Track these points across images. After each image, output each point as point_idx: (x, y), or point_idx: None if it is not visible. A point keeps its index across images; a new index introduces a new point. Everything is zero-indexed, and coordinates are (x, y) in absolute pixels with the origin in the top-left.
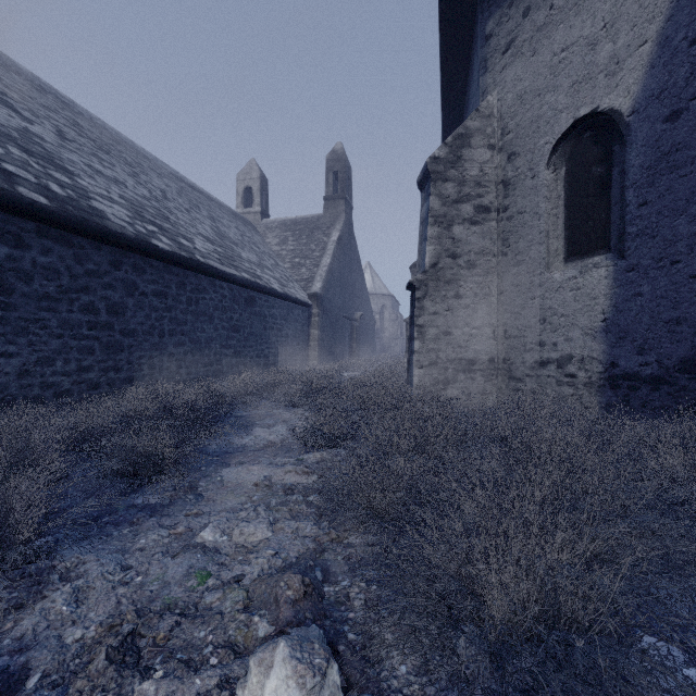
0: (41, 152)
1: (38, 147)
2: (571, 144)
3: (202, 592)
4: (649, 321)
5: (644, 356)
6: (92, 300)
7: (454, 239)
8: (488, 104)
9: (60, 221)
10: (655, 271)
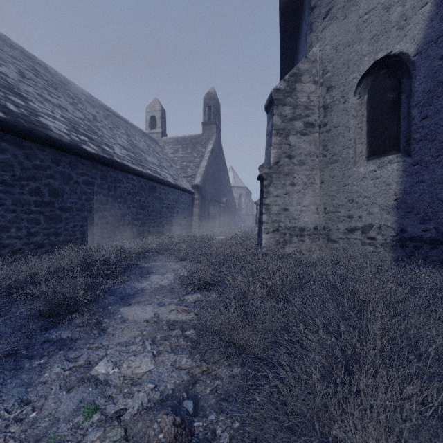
0: (4, 83)
1: (2, 80)
2: (371, 78)
3: (86, 428)
4: (429, 200)
5: (425, 224)
6: (38, 186)
7: (290, 145)
8: (313, 53)
9: (13, 129)
10: (433, 164)
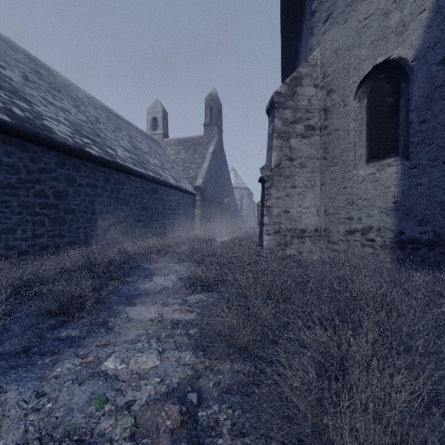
0: (9, 87)
1: (7, 84)
2: (371, 82)
3: (99, 417)
4: (427, 202)
5: (423, 226)
6: (43, 189)
7: (291, 148)
8: (314, 57)
9: (19, 133)
10: (431, 168)
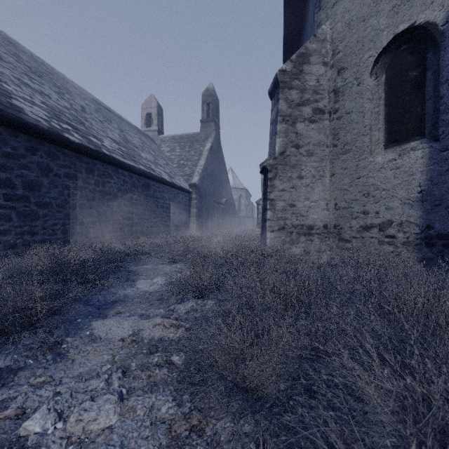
0: None
1: None
2: (390, 56)
3: None
4: None
5: None
6: (9, 177)
7: (297, 133)
8: (323, 32)
9: None
10: None
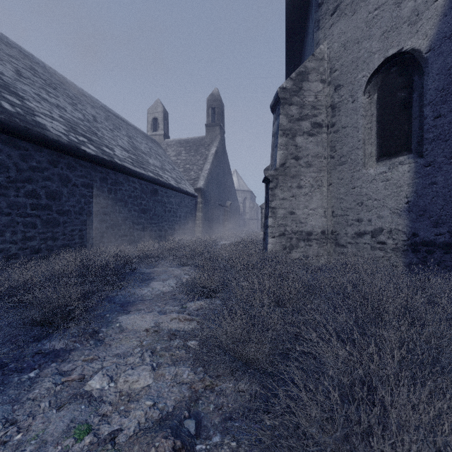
0: None
1: None
2: (381, 76)
3: None
4: (442, 202)
5: (438, 228)
6: (35, 188)
7: (296, 146)
8: (321, 51)
9: (7, 128)
10: (447, 165)
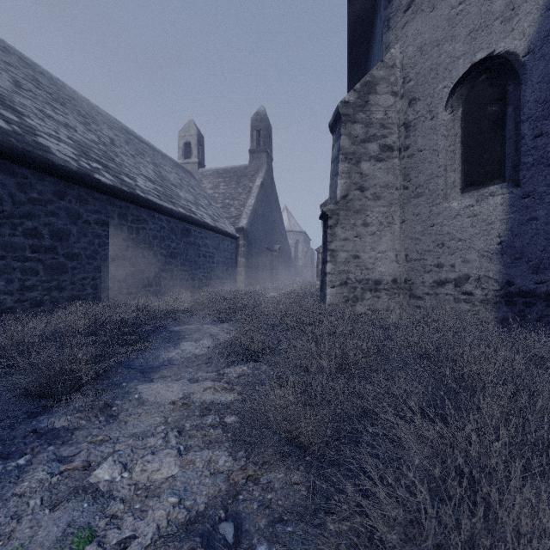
0: None
1: None
2: (467, 87)
3: None
4: (545, 242)
5: (539, 274)
6: (36, 226)
7: (361, 174)
8: (392, 56)
9: (1, 150)
10: None
